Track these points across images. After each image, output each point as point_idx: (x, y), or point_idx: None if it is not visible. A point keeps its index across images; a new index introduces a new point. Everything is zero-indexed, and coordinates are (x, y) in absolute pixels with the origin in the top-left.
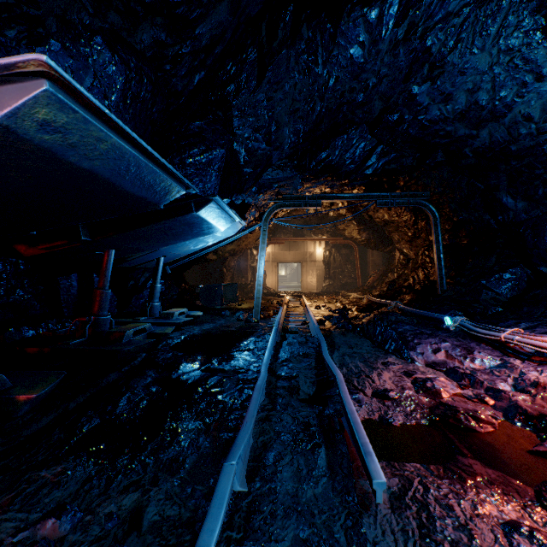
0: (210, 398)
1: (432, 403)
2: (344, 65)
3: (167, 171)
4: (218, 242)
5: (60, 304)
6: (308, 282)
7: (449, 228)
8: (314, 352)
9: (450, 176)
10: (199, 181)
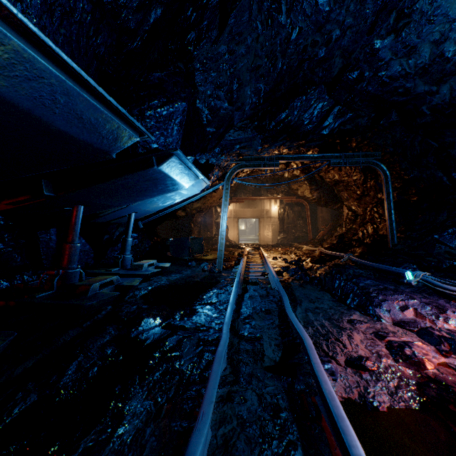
0: (166, 366)
1: (417, 377)
2: (309, 13)
3: (110, 108)
4: (185, 200)
5: (39, 256)
6: (264, 235)
7: (399, 186)
8: (277, 308)
9: (403, 136)
10: (160, 135)
